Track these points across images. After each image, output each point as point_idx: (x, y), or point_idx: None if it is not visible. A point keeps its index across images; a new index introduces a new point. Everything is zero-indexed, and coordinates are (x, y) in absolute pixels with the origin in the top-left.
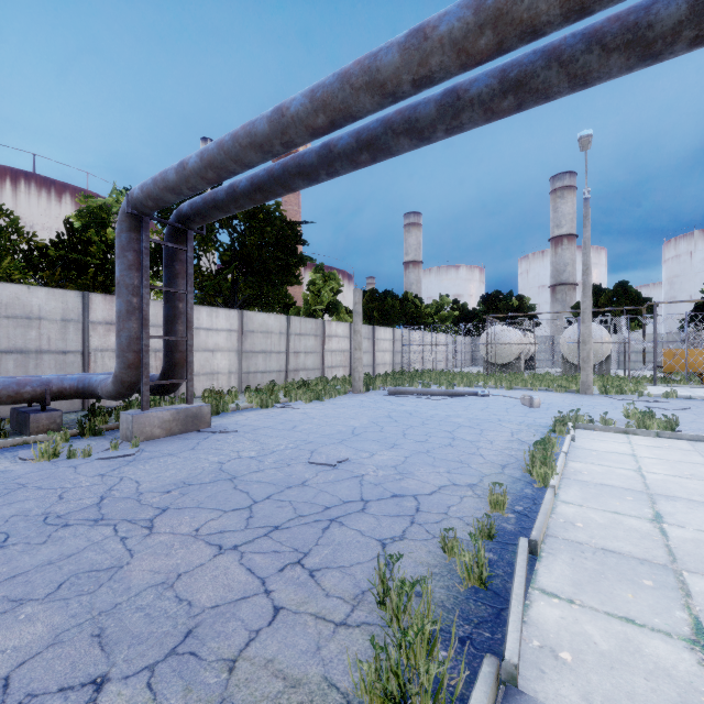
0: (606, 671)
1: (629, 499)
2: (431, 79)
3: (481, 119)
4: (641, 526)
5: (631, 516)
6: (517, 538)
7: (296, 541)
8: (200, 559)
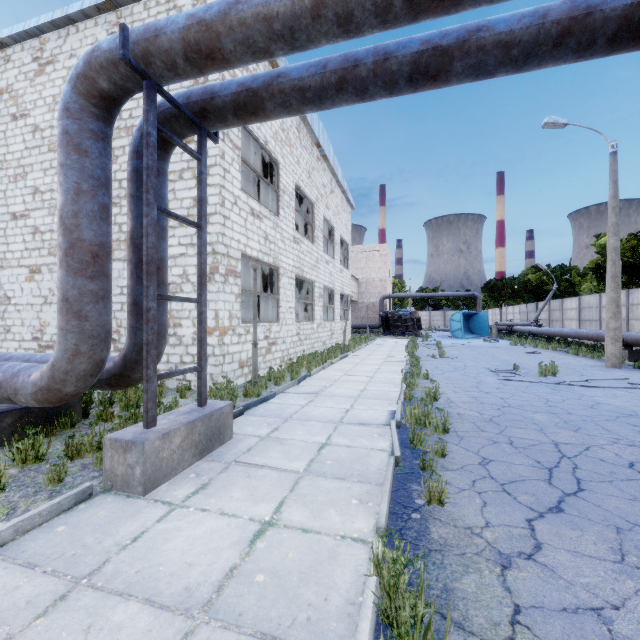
0: (364, 434)
1: (264, 570)
2: (476, 78)
3: (465, 6)
4: (294, 510)
5: (292, 526)
6: (405, 477)
7: (534, 451)
8: (554, 437)
